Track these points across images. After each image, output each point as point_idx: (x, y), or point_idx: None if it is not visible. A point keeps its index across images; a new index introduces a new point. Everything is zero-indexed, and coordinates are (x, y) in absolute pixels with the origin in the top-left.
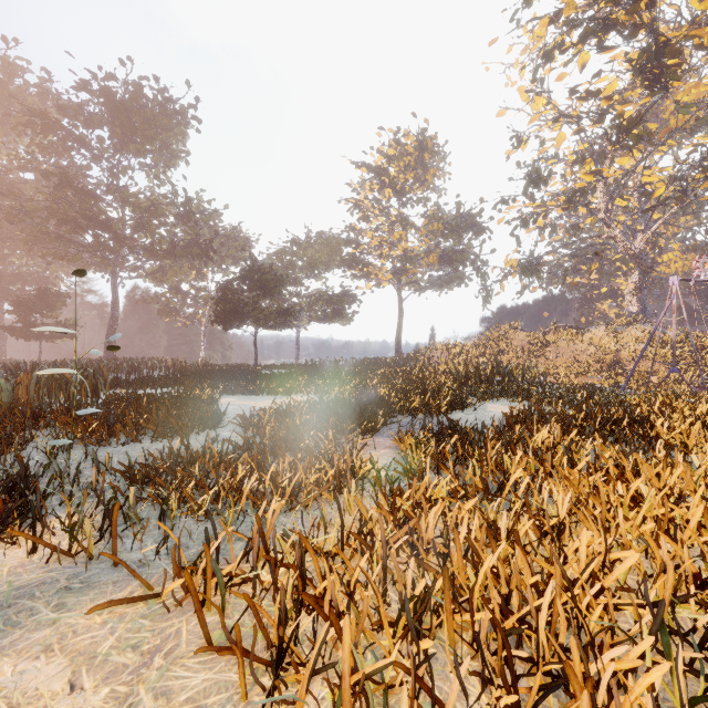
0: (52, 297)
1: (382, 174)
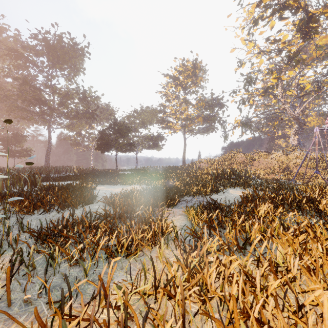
0: (20, 137)
1: (176, 79)
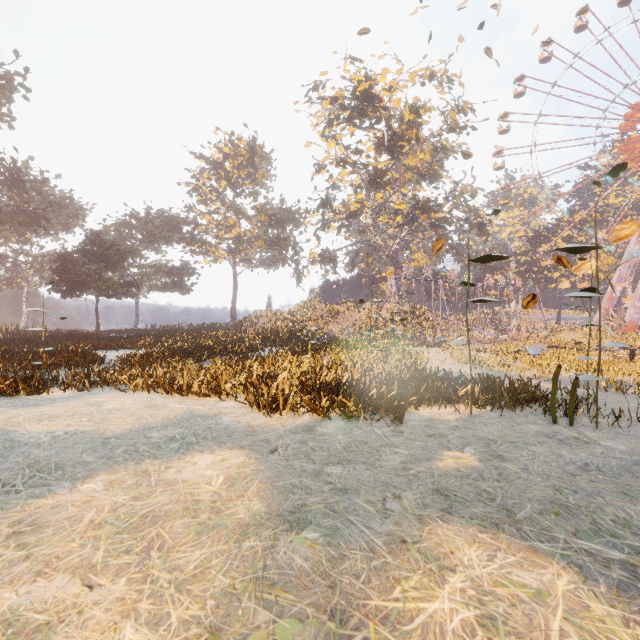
0: None
1: (218, 167)
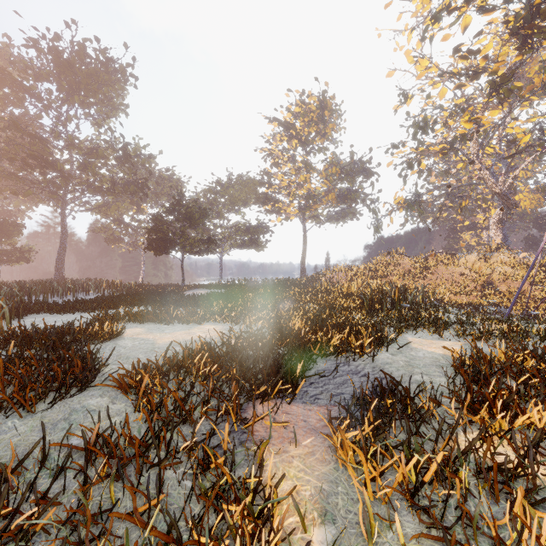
0: (9, 226)
1: (290, 127)
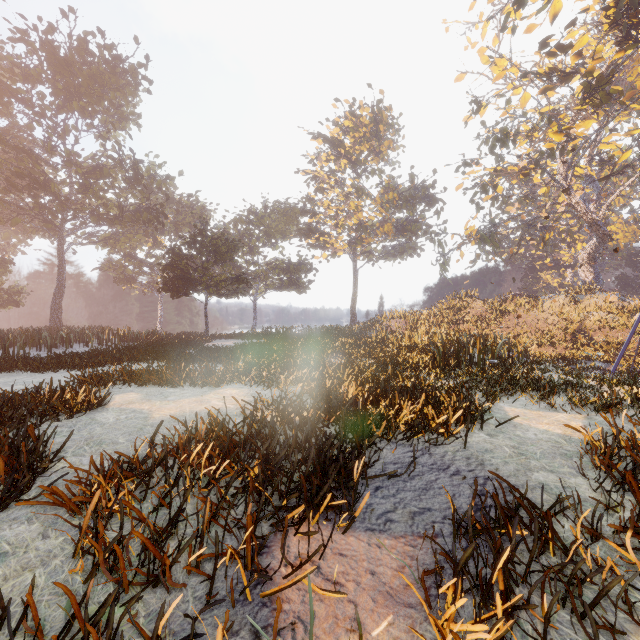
0: None
1: (337, 145)
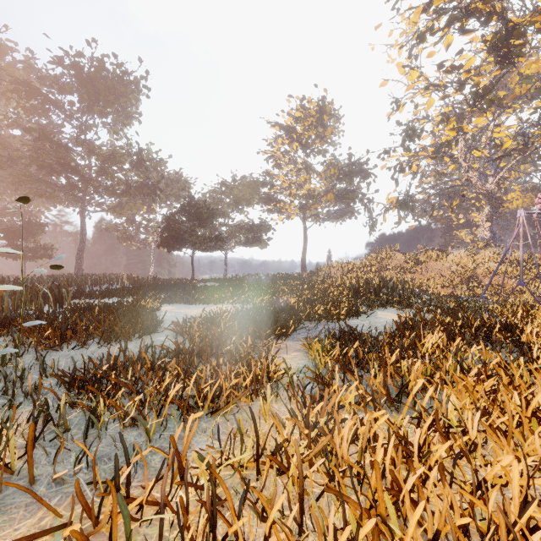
0: (34, 226)
1: (291, 131)
